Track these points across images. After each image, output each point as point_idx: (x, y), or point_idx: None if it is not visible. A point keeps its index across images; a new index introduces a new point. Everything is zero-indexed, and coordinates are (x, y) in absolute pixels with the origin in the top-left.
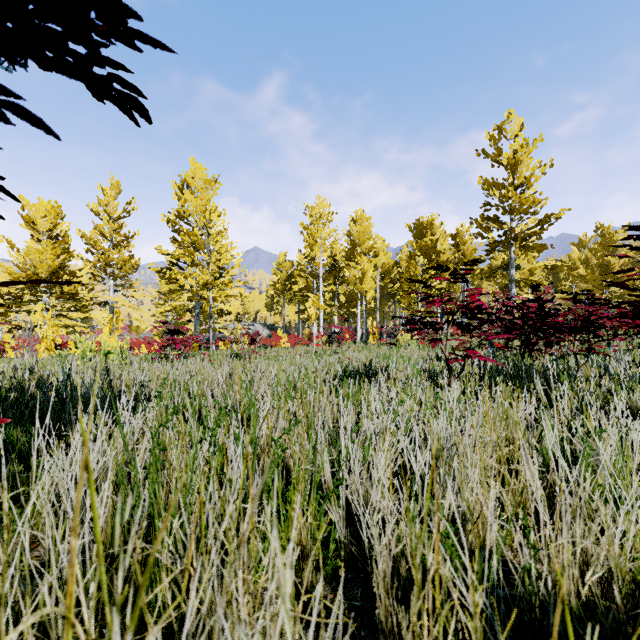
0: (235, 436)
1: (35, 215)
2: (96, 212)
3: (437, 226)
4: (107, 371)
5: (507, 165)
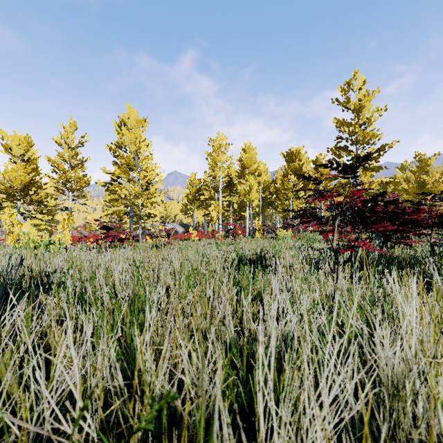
0: None
1: (11, 143)
2: (59, 143)
3: (302, 154)
4: (21, 261)
5: (354, 109)
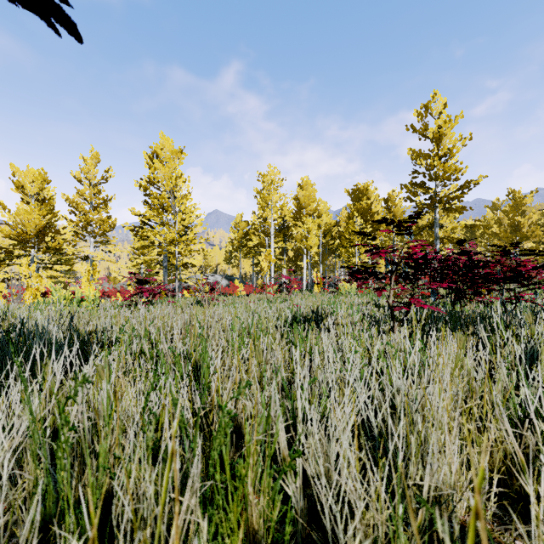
0: (174, 401)
1: (24, 180)
2: (78, 179)
3: (372, 191)
4: (71, 318)
5: (432, 138)
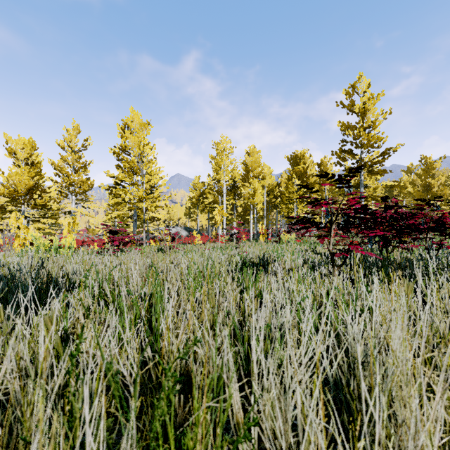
0: (107, 364)
1: (16, 147)
2: (62, 146)
3: (307, 157)
4: (42, 263)
5: (358, 113)
